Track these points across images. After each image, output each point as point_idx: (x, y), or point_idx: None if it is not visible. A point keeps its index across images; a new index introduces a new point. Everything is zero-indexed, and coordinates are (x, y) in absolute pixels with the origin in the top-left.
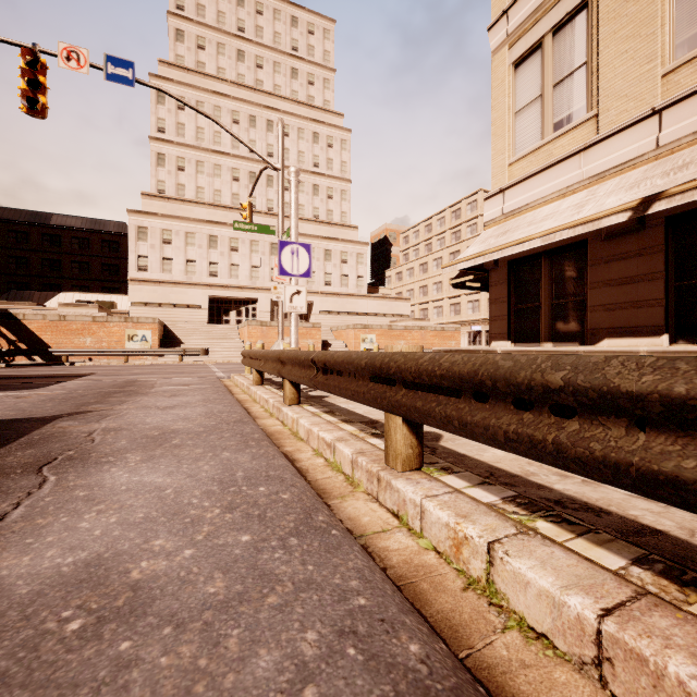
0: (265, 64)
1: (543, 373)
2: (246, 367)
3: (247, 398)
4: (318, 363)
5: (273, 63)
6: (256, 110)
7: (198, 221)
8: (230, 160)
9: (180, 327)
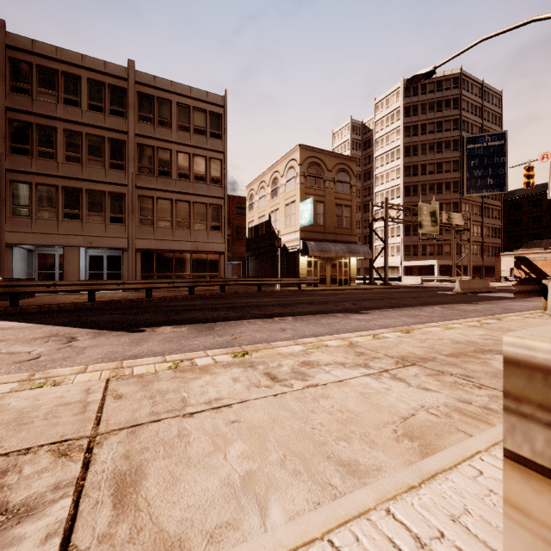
0: None
1: None
2: None
3: None
4: None
5: None
6: None
7: None
8: None
9: None
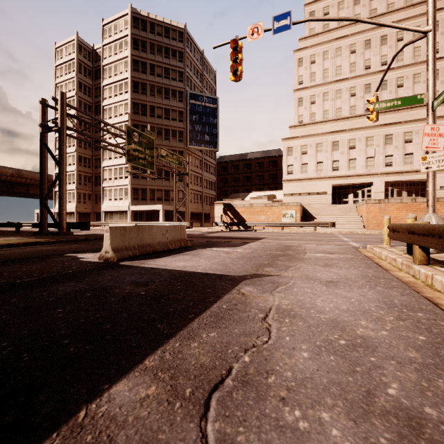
0: None
1: None
2: (384, 240)
3: (411, 278)
4: None
5: None
6: (370, 34)
7: (324, 134)
8: (348, 83)
9: (312, 207)
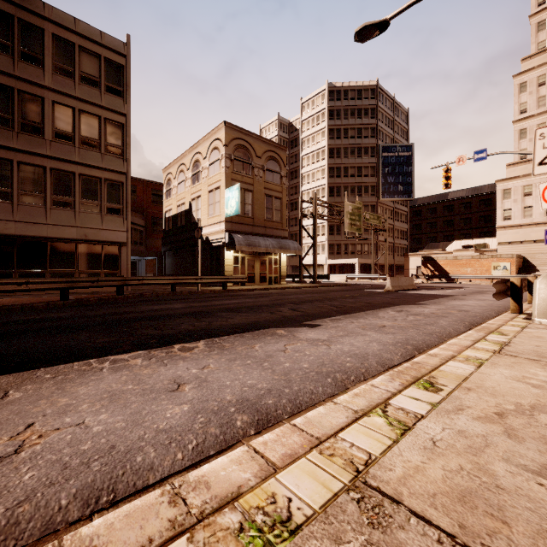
0: None
1: None
2: None
3: None
4: None
5: None
6: None
7: None
8: None
9: (537, 258)
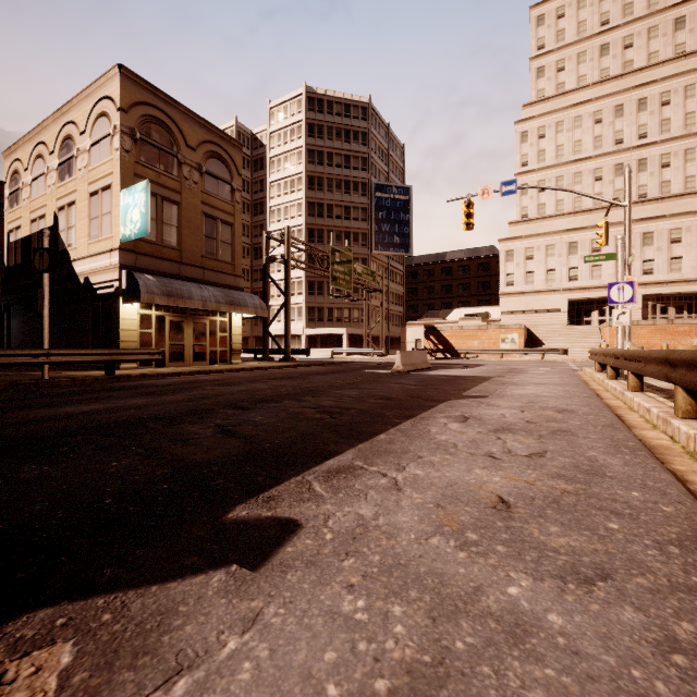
0: (635, 40)
1: (636, 353)
2: None
3: (590, 379)
4: (612, 354)
5: (647, 31)
6: (623, 97)
7: (557, 233)
8: (591, 163)
9: (540, 330)
